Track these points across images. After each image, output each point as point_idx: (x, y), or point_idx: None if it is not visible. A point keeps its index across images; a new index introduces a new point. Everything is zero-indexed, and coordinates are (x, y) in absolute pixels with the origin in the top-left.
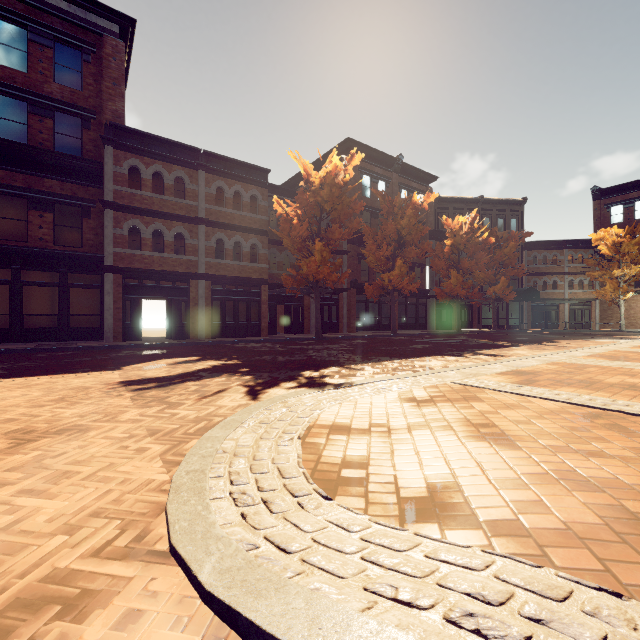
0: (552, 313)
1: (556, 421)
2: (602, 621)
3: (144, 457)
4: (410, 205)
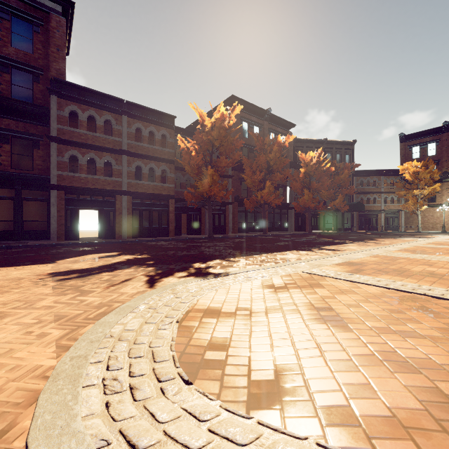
0: (373, 220)
1: (378, 304)
2: None
3: (42, 342)
4: (276, 143)
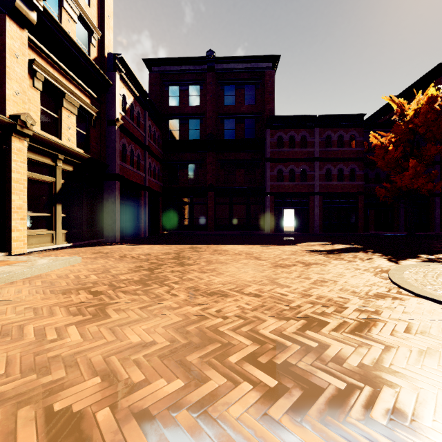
0: None
1: None
2: None
3: (366, 275)
4: None
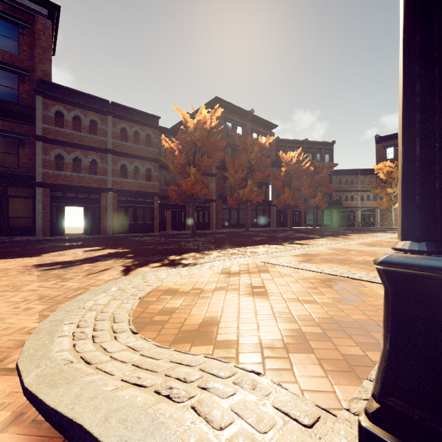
0: (351, 216)
1: (305, 284)
2: (239, 386)
3: (28, 313)
4: (257, 144)
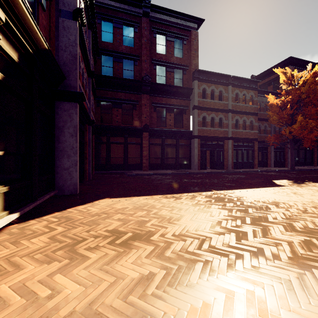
0: None
1: None
2: None
3: None
4: None
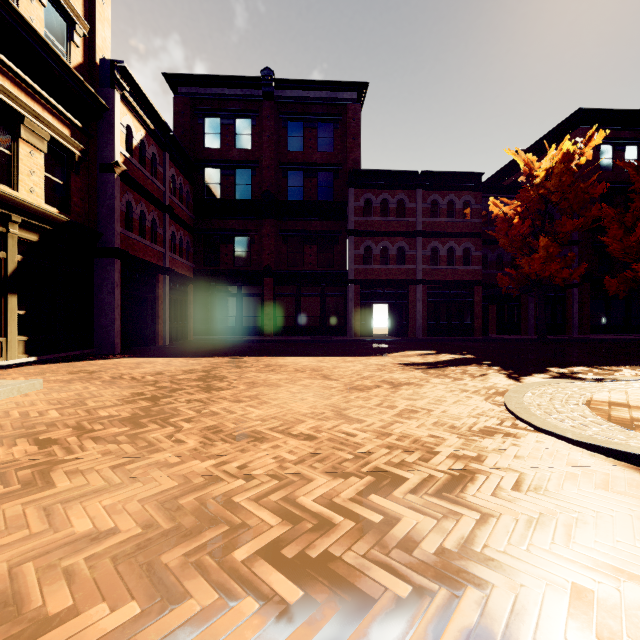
0: None
1: None
2: None
3: (474, 400)
4: None
